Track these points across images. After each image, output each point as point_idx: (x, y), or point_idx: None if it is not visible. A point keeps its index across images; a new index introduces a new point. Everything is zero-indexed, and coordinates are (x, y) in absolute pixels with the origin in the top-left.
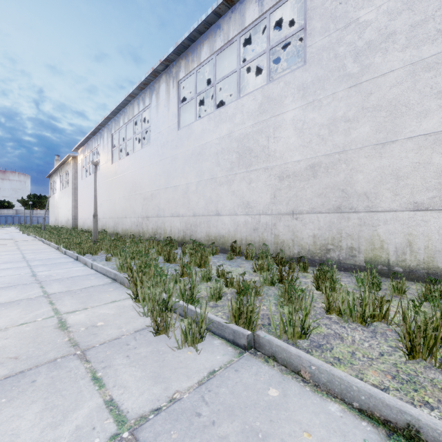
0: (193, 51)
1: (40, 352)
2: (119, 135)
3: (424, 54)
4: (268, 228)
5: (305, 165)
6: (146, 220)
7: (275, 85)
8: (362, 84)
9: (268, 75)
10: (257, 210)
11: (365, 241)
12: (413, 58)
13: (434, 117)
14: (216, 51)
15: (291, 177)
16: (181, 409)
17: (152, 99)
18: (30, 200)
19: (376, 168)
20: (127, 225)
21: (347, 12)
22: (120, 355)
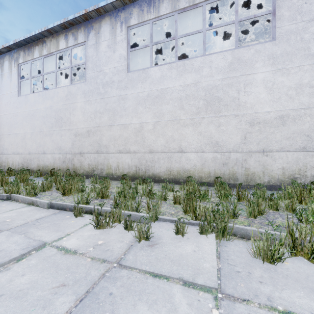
0: (29, 49)
1: None
2: None
3: (121, 93)
4: (70, 161)
5: (85, 130)
6: None
7: (73, 87)
8: (105, 98)
9: (70, 80)
10: (65, 151)
11: (106, 165)
12: (119, 94)
13: (124, 118)
14: (43, 55)
15: (80, 135)
16: None
17: None
18: None
19: (109, 135)
20: None
21: (100, 65)
22: None
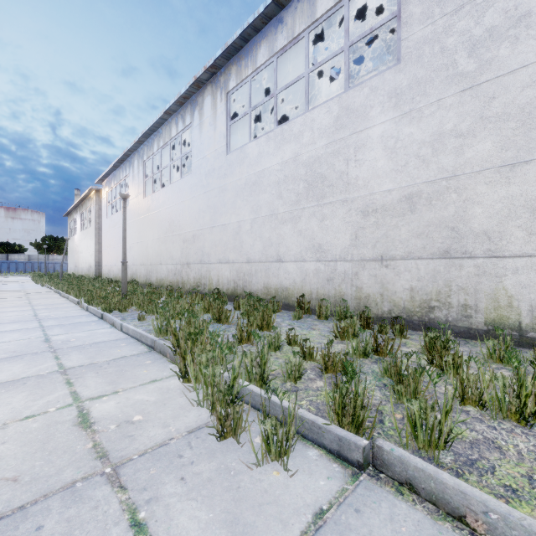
0: (247, 53)
1: (51, 469)
2: (152, 162)
3: None
4: (348, 278)
5: (399, 196)
6: (187, 268)
7: (357, 93)
8: (480, 86)
9: (347, 80)
10: (332, 255)
11: (485, 296)
12: None
13: None
14: (277, 52)
15: (379, 212)
16: None
17: (194, 116)
18: (45, 243)
19: (501, 198)
20: (162, 274)
21: None
22: (171, 476)
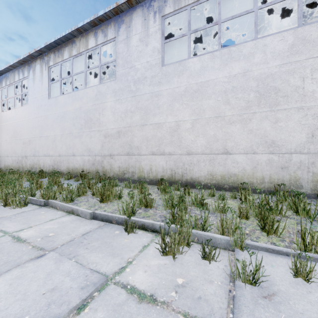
0: (59, 50)
1: None
2: (1, 92)
3: (155, 90)
4: (100, 163)
5: (116, 131)
6: (25, 159)
7: (103, 86)
8: (136, 96)
9: (100, 79)
10: (94, 153)
11: (137, 168)
12: (152, 90)
13: (158, 117)
14: (73, 56)
15: (110, 136)
16: (5, 218)
17: (29, 73)
18: None
19: (141, 135)
20: (9, 162)
21: (131, 60)
22: None
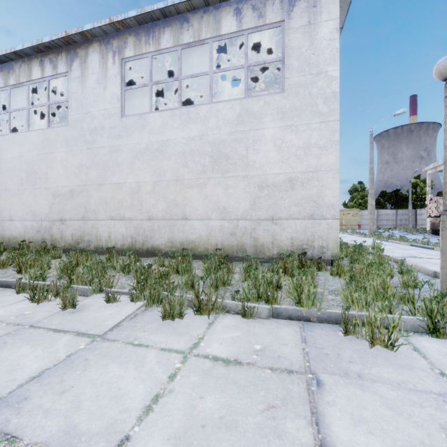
0: None
1: None
2: None
3: (114, 144)
4: (47, 230)
5: (68, 189)
6: None
7: (52, 132)
8: (93, 149)
9: (48, 122)
10: (40, 217)
11: (94, 236)
12: (111, 144)
13: (117, 175)
14: (10, 85)
15: (60, 196)
16: None
17: None
18: None
19: (98, 196)
20: None
21: (87, 104)
22: None
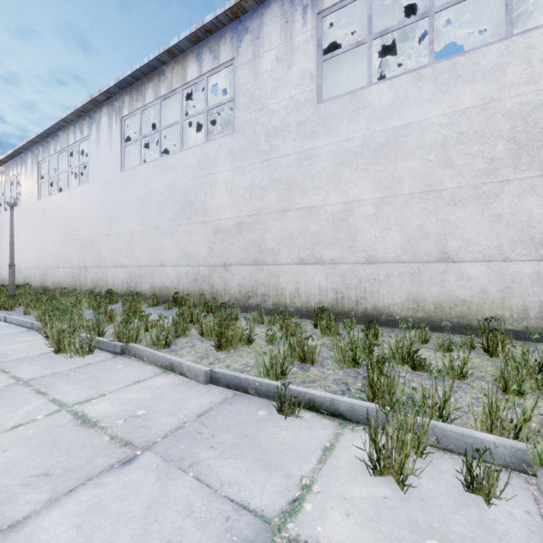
0: (138, 90)
1: None
2: (48, 164)
3: (305, 147)
4: (206, 278)
5: (234, 222)
6: (85, 271)
7: (212, 146)
8: (271, 160)
9: (206, 134)
10: (197, 261)
11: (273, 288)
12: (299, 148)
13: (310, 195)
14: (161, 97)
15: (223, 232)
16: (59, 374)
17: (91, 130)
18: None
19: (279, 229)
20: (60, 277)
21: (261, 97)
22: (25, 363)
